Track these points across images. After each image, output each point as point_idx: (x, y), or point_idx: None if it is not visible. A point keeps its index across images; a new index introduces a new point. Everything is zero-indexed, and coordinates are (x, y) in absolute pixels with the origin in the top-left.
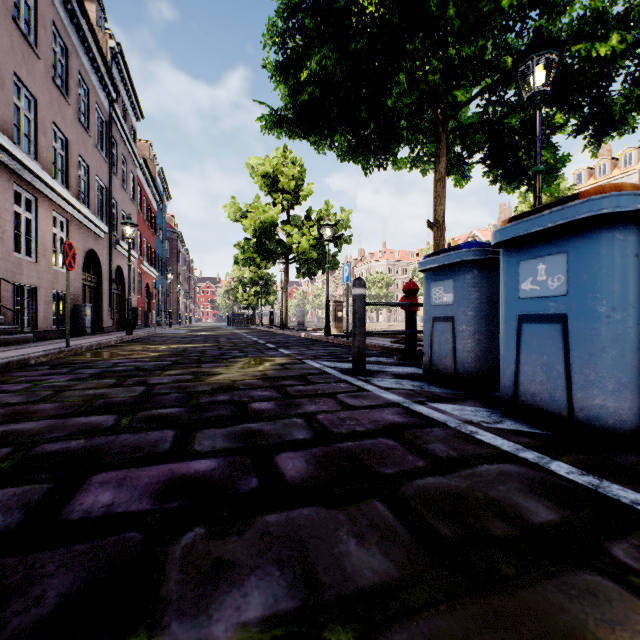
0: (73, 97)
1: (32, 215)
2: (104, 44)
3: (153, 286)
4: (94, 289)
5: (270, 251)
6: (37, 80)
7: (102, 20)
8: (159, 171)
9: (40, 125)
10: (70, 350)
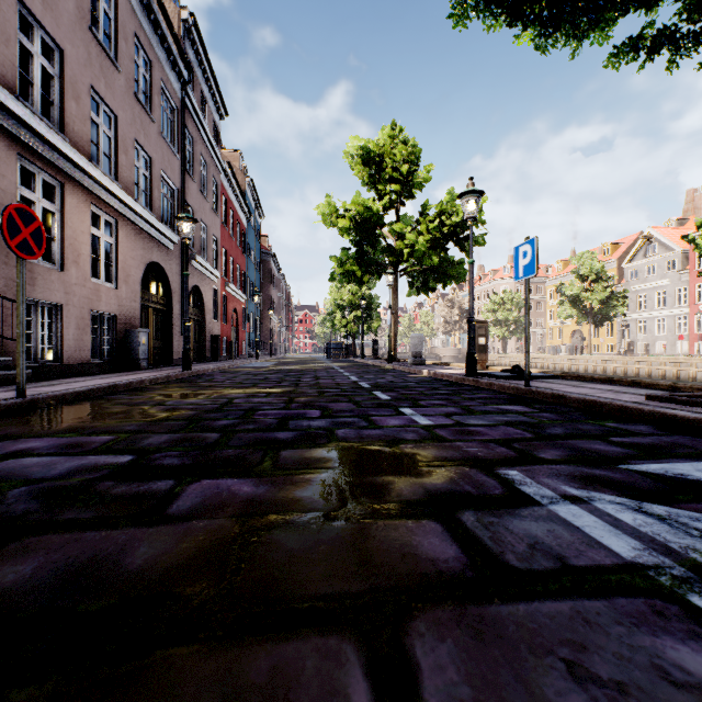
0: (126, 64)
1: (55, 206)
2: (176, 17)
3: (242, 312)
4: (162, 312)
5: (374, 262)
6: (63, 22)
7: None
8: (249, 183)
9: (68, 85)
10: (22, 403)
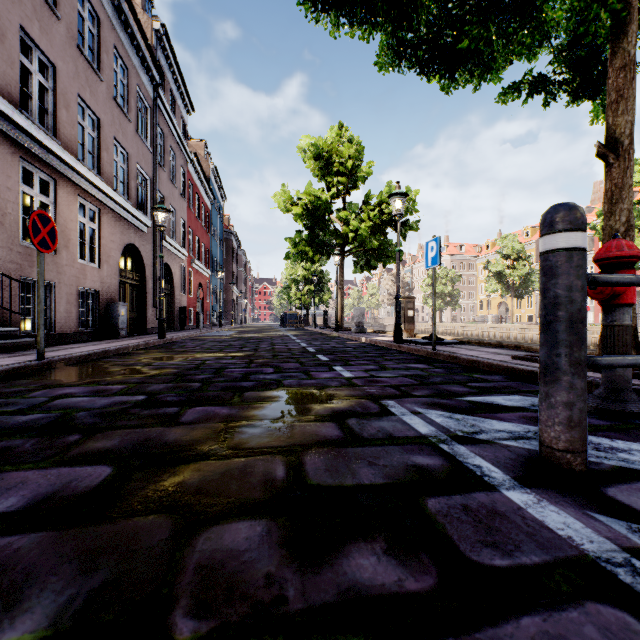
0: (107, 73)
1: (49, 199)
2: (149, 27)
3: (207, 286)
4: (137, 287)
5: (324, 243)
6: (56, 43)
7: (148, 4)
8: (213, 169)
9: (60, 96)
10: (42, 364)
